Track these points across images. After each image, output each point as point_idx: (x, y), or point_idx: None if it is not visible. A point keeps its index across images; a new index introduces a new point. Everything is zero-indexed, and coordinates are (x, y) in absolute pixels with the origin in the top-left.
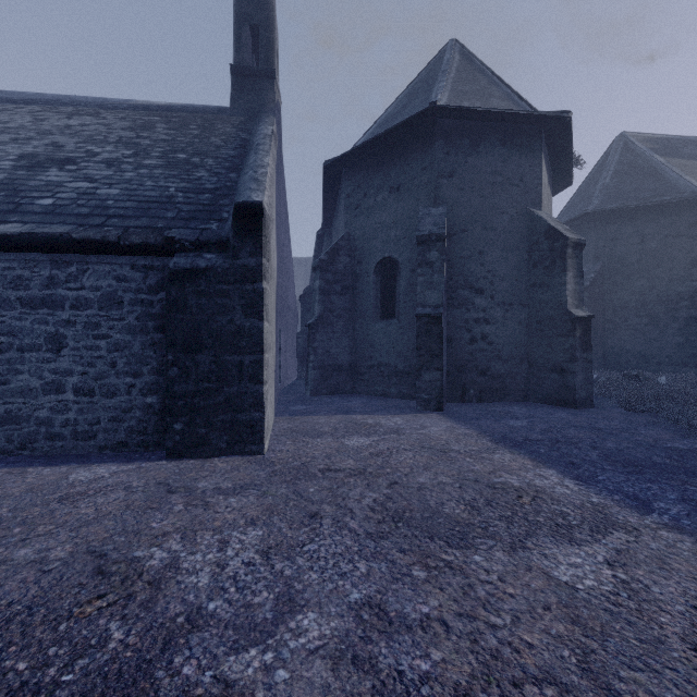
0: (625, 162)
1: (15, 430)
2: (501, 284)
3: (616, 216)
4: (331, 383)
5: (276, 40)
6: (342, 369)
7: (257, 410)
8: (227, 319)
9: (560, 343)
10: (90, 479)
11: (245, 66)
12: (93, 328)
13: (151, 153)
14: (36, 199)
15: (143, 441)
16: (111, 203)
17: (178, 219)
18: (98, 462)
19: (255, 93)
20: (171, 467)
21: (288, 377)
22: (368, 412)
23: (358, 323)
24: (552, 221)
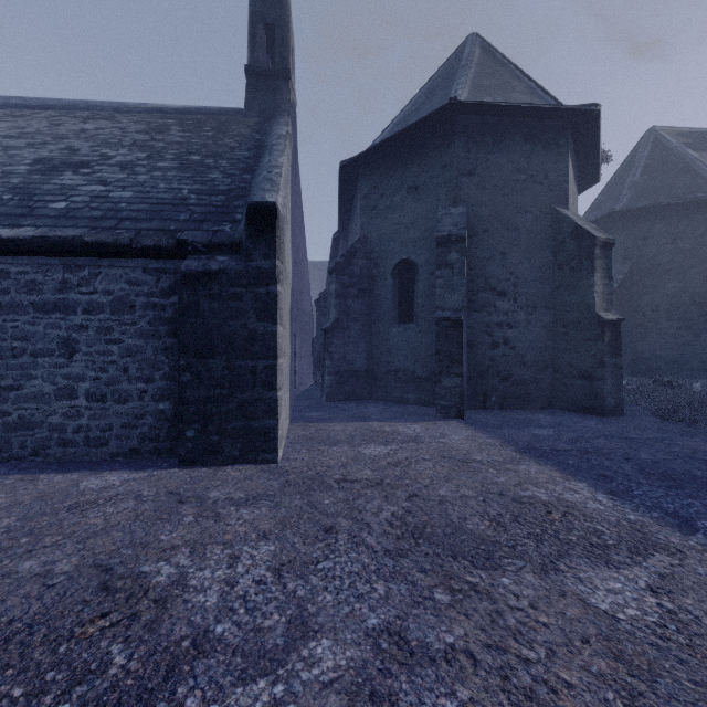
0: (656, 158)
1: (28, 436)
2: (524, 286)
3: (646, 214)
4: (347, 389)
5: (291, 39)
6: (358, 375)
7: (271, 417)
8: (239, 323)
9: (587, 348)
10: (101, 487)
11: (260, 67)
12: (105, 333)
13: (165, 155)
14: (50, 203)
15: (155, 448)
16: (124, 205)
17: (190, 221)
18: (110, 469)
19: (270, 93)
20: (183, 476)
21: (303, 382)
22: (385, 419)
23: (375, 328)
24: (579, 220)
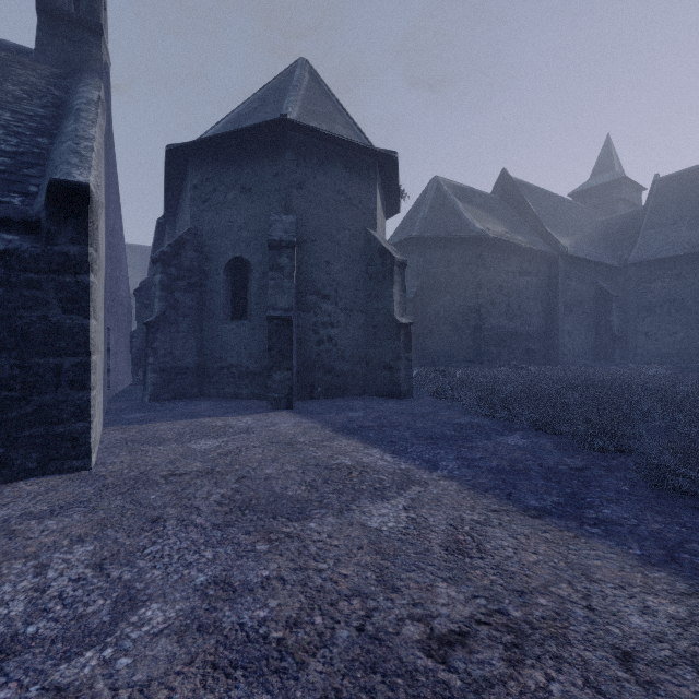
0: (437, 201)
1: None
2: (344, 292)
3: (431, 243)
4: (175, 387)
5: None
6: (188, 372)
7: (81, 419)
8: (37, 315)
9: (389, 345)
10: None
11: (59, 8)
12: None
13: None
14: None
15: None
16: None
17: None
18: None
19: (73, 43)
20: None
21: (119, 382)
22: (218, 414)
23: (207, 323)
24: (384, 242)
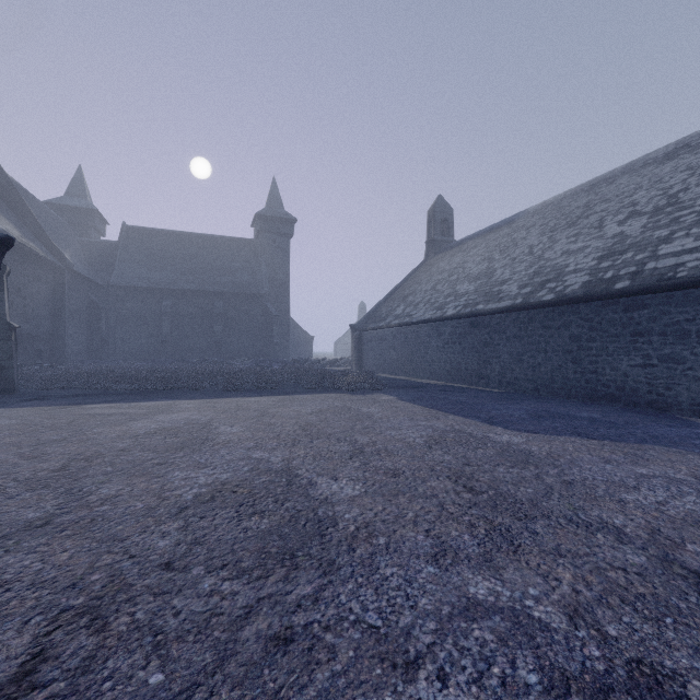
0: None
1: None
2: None
3: None
4: None
5: None
6: None
7: None
8: None
9: None
10: None
11: None
12: None
13: None
14: None
15: None
16: None
17: None
18: None
19: None
20: None
21: None
22: None
23: None
24: None
